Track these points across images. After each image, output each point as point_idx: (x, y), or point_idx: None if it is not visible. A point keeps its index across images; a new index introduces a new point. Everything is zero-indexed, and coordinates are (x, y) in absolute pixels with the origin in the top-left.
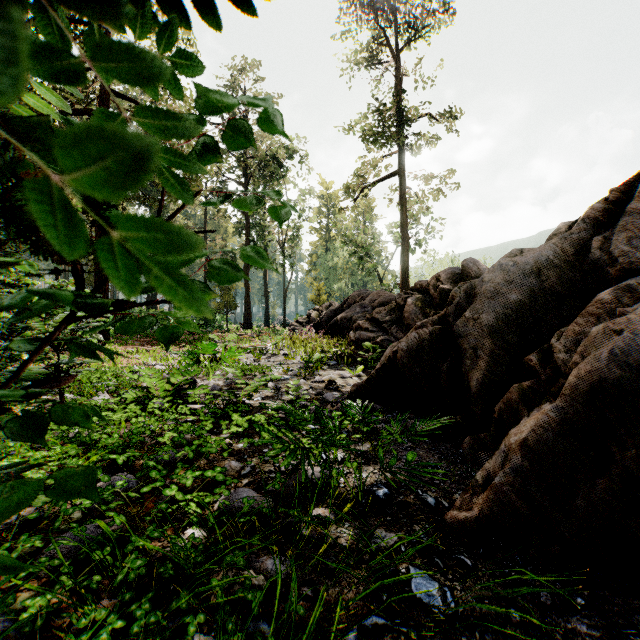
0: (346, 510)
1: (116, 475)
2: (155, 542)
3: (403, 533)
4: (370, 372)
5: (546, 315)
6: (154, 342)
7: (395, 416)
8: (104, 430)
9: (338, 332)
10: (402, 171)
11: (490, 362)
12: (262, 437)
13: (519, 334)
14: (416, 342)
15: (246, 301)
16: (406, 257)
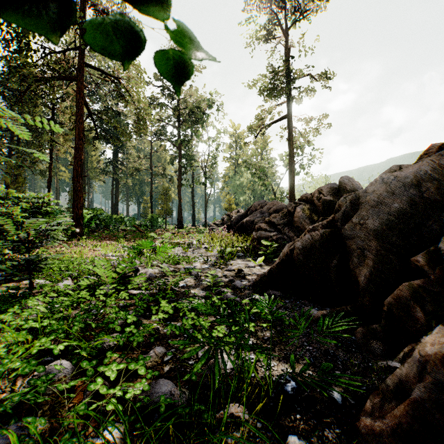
0: (258, 409)
1: (51, 365)
2: (75, 442)
3: (315, 439)
4: (269, 262)
5: (426, 221)
6: (114, 238)
7: (292, 302)
8: (52, 317)
9: (244, 231)
10: (290, 115)
11: (375, 260)
12: (183, 323)
13: (402, 237)
14: (309, 242)
15: (179, 209)
16: (292, 177)
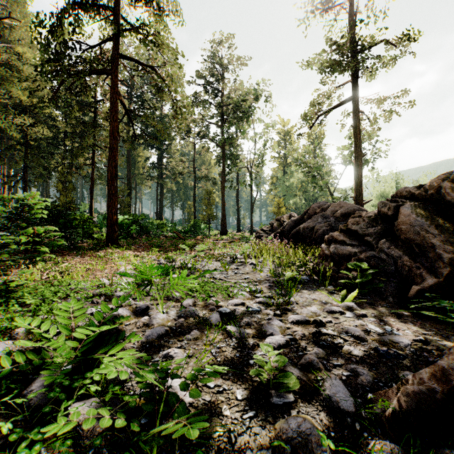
0: None
1: None
2: None
3: None
4: (359, 299)
5: None
6: (149, 246)
7: None
8: None
9: (300, 240)
10: (355, 97)
11: None
12: None
13: None
14: None
15: (222, 213)
16: (360, 172)
